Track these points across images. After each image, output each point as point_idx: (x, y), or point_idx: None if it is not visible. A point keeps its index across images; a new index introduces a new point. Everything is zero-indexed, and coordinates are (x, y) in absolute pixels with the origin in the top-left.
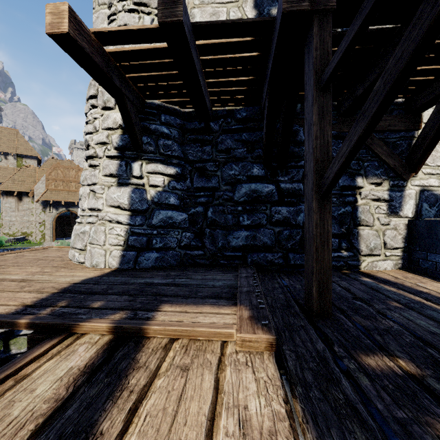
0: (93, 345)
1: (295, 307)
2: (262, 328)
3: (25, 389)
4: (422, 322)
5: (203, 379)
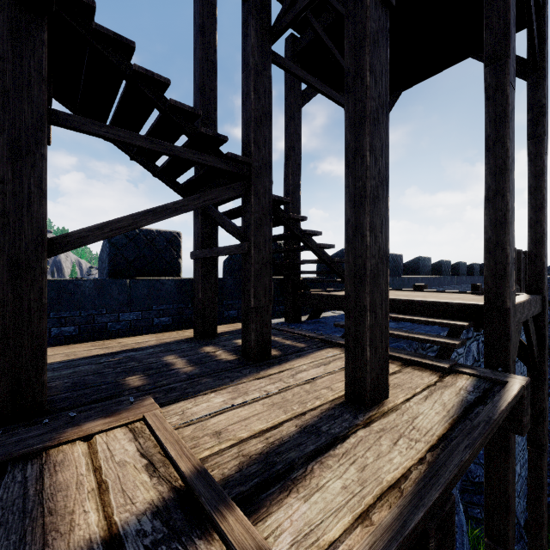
0: (265, 539)
1: (1, 429)
2: (140, 403)
3: (354, 496)
4: (50, 375)
5: (218, 421)
